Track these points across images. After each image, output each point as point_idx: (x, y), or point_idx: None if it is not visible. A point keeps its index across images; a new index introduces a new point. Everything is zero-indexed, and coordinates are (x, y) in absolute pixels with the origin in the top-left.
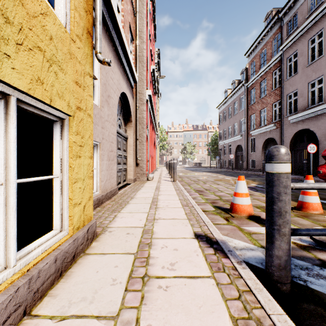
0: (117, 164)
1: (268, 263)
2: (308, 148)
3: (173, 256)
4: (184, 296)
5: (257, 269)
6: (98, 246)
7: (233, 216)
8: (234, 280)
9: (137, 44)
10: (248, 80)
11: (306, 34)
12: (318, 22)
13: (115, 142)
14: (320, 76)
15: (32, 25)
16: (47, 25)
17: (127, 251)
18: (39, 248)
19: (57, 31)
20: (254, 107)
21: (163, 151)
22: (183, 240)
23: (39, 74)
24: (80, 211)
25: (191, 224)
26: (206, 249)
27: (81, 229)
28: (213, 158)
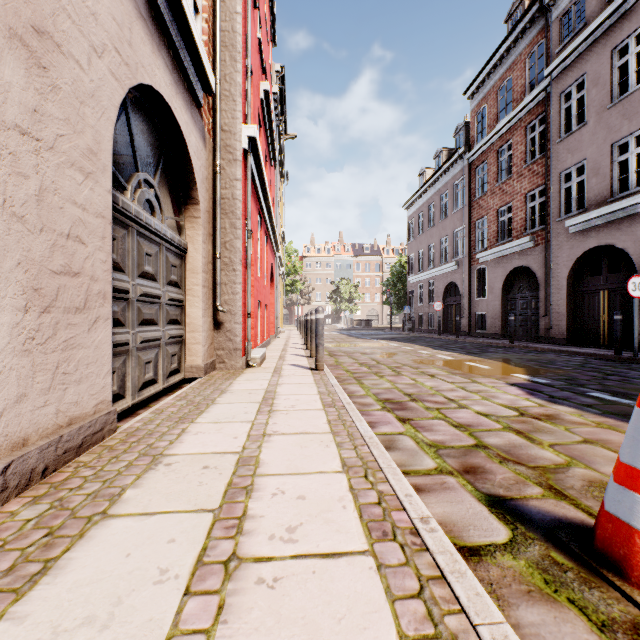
0: (137, 325)
1: None
2: (630, 287)
3: None
4: None
5: None
6: None
7: None
8: None
9: None
10: (471, 147)
11: (608, 36)
12: (637, 7)
13: (99, 242)
14: None
15: None
16: None
17: None
18: None
19: None
20: (486, 202)
21: (294, 296)
22: None
23: None
24: None
25: None
26: None
27: None
28: (394, 310)
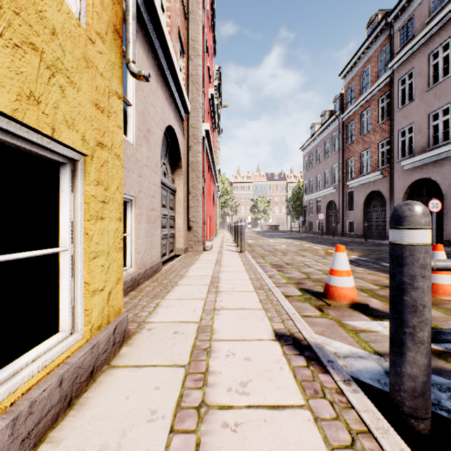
0: (161, 228)
1: (395, 386)
2: (430, 206)
3: (245, 370)
4: (265, 441)
5: (373, 390)
6: (130, 354)
7: (328, 304)
8: (341, 413)
9: (190, 58)
10: (344, 111)
11: (426, 45)
12: (443, 29)
13: (158, 196)
14: (445, 104)
15: (20, 7)
16: (47, 10)
17: (174, 361)
18: (34, 365)
19: (64, 22)
20: (353, 147)
21: (226, 209)
22: (258, 343)
23: (32, 86)
24: (102, 301)
25: (269, 318)
26: (294, 358)
27: (104, 329)
28: (294, 218)
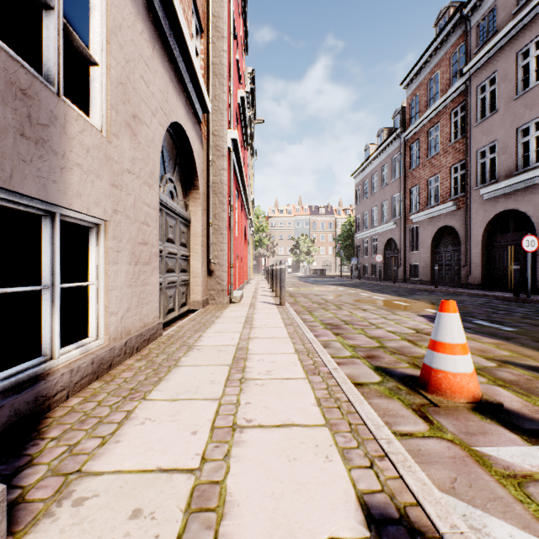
0: (165, 273)
1: None
2: (524, 244)
3: None
4: None
5: None
6: None
7: (434, 404)
8: None
9: (211, 39)
10: (406, 128)
11: (514, 42)
12: (536, 20)
13: (154, 224)
14: (538, 115)
15: None
16: None
17: None
18: None
19: None
20: (418, 173)
21: (261, 250)
22: None
23: None
24: None
25: (343, 453)
26: None
27: None
28: (344, 261)
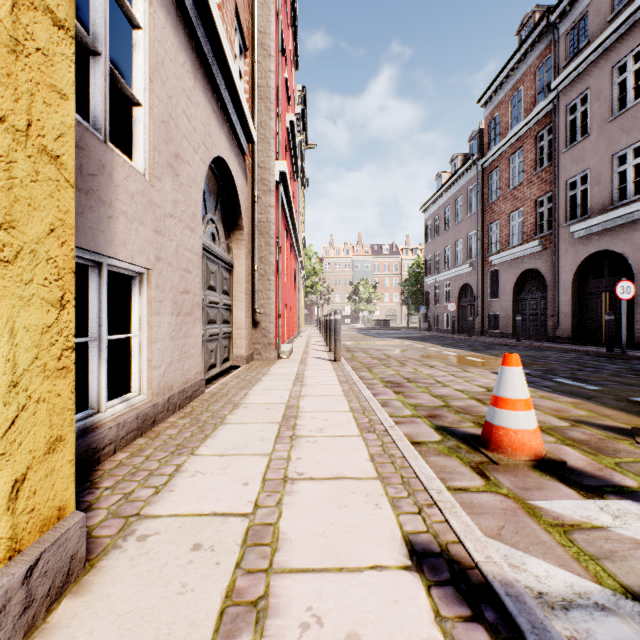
0: (206, 324)
1: None
2: (619, 290)
3: None
4: None
5: None
6: (70, 625)
7: (494, 462)
8: None
9: (256, 58)
10: (484, 153)
11: (608, 54)
12: (634, 29)
13: (196, 271)
14: (637, 140)
15: None
16: None
17: None
18: None
19: None
20: (498, 207)
21: (314, 297)
22: (376, 581)
23: None
24: None
25: (392, 501)
26: (463, 633)
27: None
28: (412, 310)
